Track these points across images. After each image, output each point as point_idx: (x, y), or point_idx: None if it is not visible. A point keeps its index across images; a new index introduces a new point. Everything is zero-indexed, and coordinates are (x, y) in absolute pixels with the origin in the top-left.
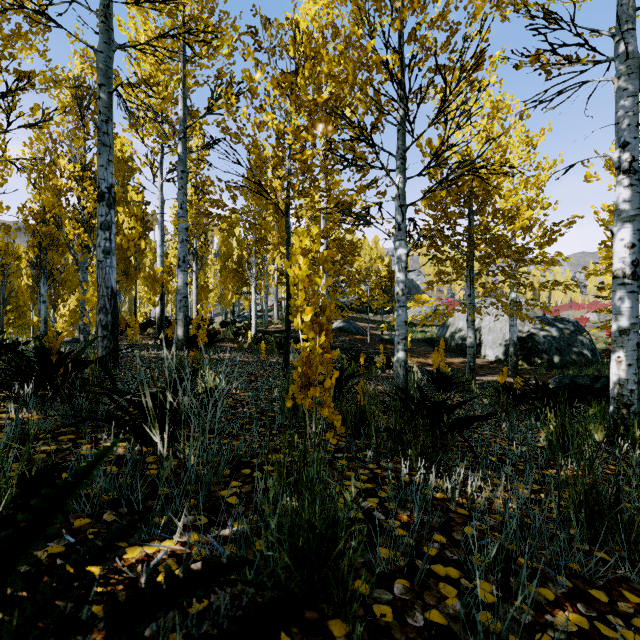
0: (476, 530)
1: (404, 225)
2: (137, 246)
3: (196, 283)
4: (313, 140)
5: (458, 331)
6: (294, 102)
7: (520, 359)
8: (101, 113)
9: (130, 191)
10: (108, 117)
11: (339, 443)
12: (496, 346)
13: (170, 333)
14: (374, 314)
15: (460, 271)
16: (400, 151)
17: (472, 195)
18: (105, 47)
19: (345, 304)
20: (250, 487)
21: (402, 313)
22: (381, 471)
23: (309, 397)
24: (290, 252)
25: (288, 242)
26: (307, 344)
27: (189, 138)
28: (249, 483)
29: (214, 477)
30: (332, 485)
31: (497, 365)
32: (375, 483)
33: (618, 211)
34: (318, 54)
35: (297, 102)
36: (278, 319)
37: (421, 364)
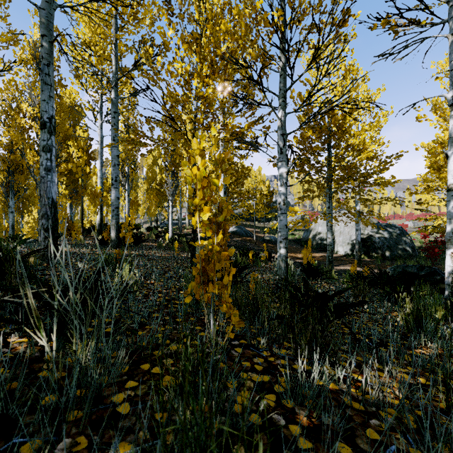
0: (378, 432)
1: (285, 149)
2: (83, 171)
3: (128, 198)
4: (214, 84)
5: (318, 234)
6: (199, 53)
7: (362, 254)
8: (43, 58)
9: (78, 130)
10: (49, 61)
11: (235, 329)
12: (345, 244)
13: (106, 235)
14: (258, 222)
15: (322, 189)
16: (282, 91)
17: (331, 133)
18: (47, 5)
19: (237, 215)
20: (146, 387)
21: (283, 218)
22: (274, 359)
23: (208, 292)
24: (189, 153)
25: (194, 164)
26: (205, 242)
27: (122, 90)
28: (146, 382)
29: (109, 378)
30: (229, 380)
31: (346, 258)
32: (270, 374)
33: (452, 138)
34: (218, 19)
35: (201, 54)
36: (189, 225)
37: (292, 257)
